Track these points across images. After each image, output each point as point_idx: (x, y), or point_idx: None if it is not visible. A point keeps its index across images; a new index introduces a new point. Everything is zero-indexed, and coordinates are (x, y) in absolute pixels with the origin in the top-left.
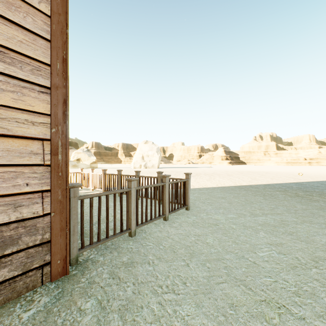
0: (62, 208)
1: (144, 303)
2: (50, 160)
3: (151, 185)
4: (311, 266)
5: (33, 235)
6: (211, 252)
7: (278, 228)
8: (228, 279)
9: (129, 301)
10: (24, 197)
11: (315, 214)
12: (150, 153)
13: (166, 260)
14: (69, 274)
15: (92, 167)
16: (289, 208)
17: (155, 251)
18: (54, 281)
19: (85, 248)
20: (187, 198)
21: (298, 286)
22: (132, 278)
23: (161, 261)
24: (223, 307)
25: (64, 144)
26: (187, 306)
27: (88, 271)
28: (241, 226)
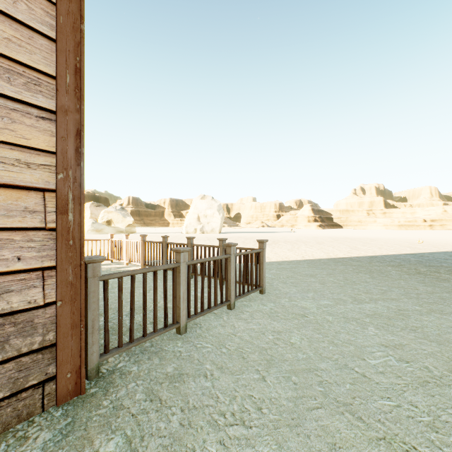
0: (74, 294)
1: (197, 443)
2: (56, 222)
3: (209, 258)
4: (450, 381)
5: (28, 336)
6: (298, 359)
7: (394, 321)
8: (325, 402)
9: (174, 439)
10: (14, 279)
11: (446, 300)
12: (209, 212)
13: (232, 370)
14: (84, 393)
15: (129, 232)
16: (408, 291)
17: (214, 356)
18: (61, 406)
19: (111, 352)
20: (262, 277)
21: (433, 414)
22: (179, 401)
23: (223, 373)
24: (321, 450)
25: (77, 197)
26: (263, 448)
27: (114, 389)
28: (341, 318)
